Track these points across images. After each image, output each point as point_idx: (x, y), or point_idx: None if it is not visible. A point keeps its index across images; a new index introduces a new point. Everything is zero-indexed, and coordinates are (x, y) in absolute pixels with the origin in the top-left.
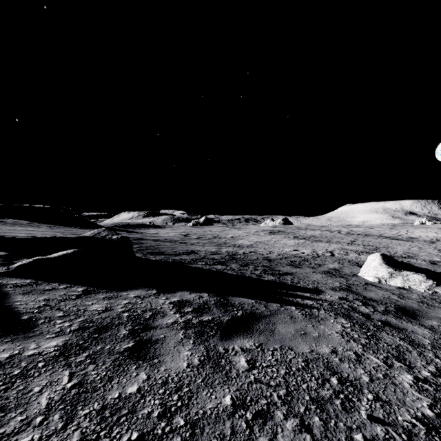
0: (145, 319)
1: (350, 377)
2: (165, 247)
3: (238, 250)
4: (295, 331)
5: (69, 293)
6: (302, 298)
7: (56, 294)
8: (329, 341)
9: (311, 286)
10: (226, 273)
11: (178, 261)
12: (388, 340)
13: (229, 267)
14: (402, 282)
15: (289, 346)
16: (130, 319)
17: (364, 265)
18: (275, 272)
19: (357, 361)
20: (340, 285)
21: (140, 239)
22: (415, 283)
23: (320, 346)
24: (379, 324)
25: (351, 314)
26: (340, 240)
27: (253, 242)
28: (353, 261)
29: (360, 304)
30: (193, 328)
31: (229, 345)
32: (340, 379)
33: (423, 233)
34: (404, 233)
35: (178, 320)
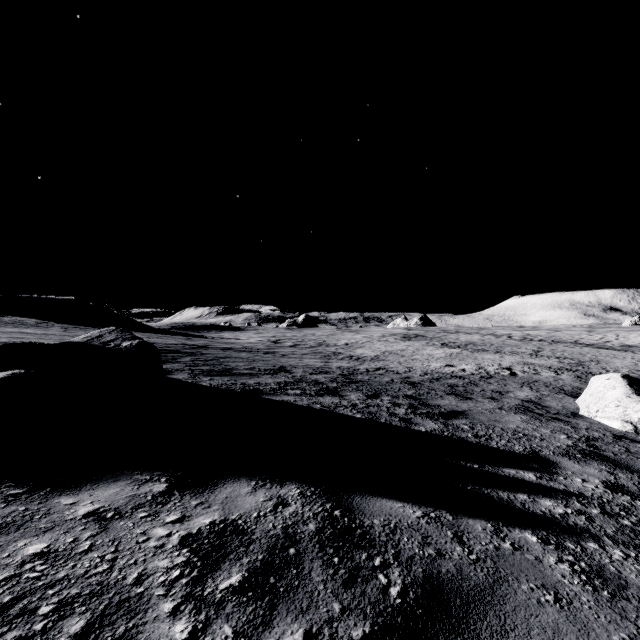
0: None
1: None
2: (238, 360)
3: (357, 365)
4: None
5: None
6: (528, 492)
7: None
8: None
9: (522, 449)
10: (341, 417)
11: (252, 388)
12: None
13: (345, 399)
14: None
15: None
16: None
17: (588, 395)
18: (434, 410)
19: None
20: (574, 442)
21: (201, 347)
22: None
23: None
24: None
25: None
26: (516, 350)
27: (380, 353)
28: (552, 385)
29: None
30: None
31: None
32: None
33: None
34: (614, 338)
35: None
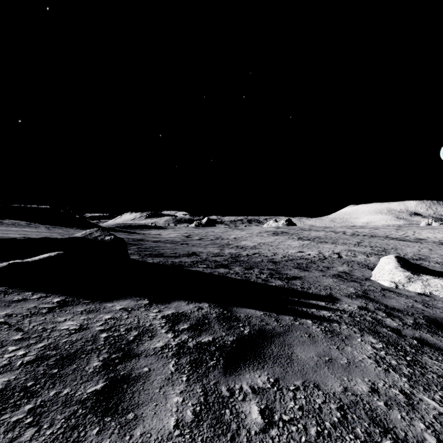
0: (128, 342)
1: (409, 439)
2: (165, 248)
3: (241, 252)
4: (318, 356)
5: (41, 306)
6: (317, 308)
7: (24, 307)
8: (363, 372)
9: (324, 293)
10: (229, 278)
11: (178, 264)
12: (435, 367)
13: (232, 270)
14: (422, 287)
15: (314, 381)
16: (108, 342)
17: (376, 268)
18: (283, 276)
19: (410, 406)
20: (356, 291)
21: (140, 240)
22: (437, 289)
23: (353, 380)
24: (415, 343)
25: (378, 329)
26: (346, 242)
27: (257, 244)
28: (362, 263)
29: (385, 316)
30: (188, 355)
31: (234, 383)
32: (397, 442)
33: (431, 234)
34: (411, 234)
35: (170, 343)
